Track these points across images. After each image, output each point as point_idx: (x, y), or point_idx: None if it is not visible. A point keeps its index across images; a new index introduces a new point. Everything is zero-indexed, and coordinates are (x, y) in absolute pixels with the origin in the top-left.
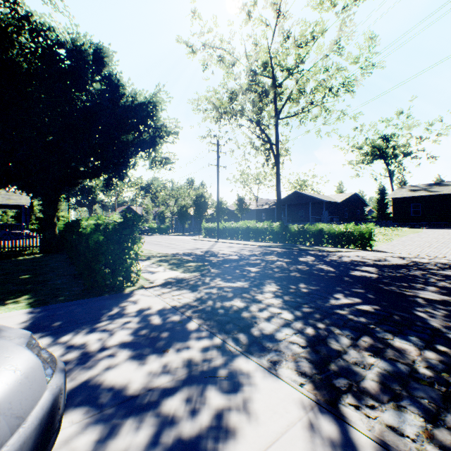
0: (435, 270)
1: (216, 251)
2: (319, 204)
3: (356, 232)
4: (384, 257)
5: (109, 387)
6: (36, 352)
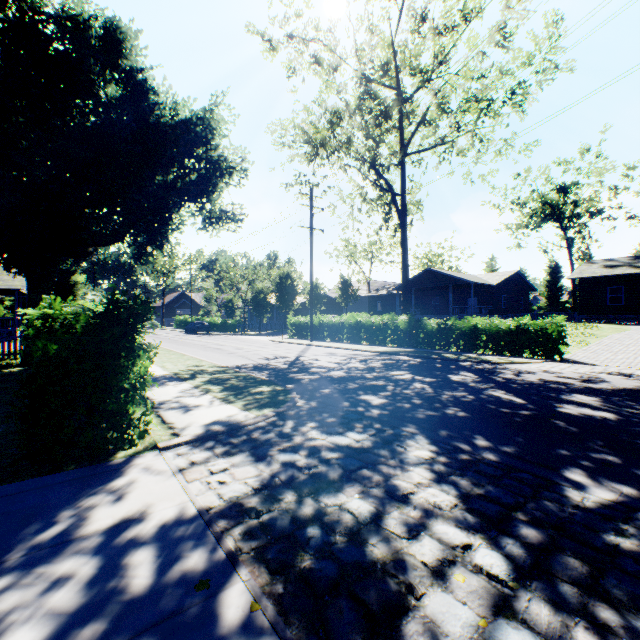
0: None
1: (308, 361)
2: (463, 287)
3: (535, 331)
4: (594, 374)
5: None
6: None
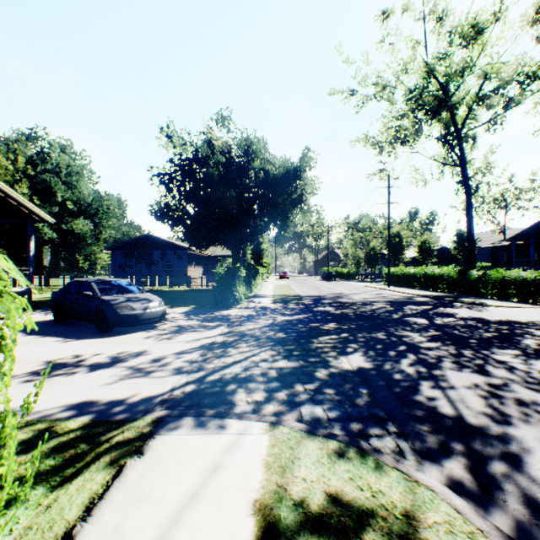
0: (533, 329)
1: (349, 296)
2: None
3: None
4: (539, 315)
5: (183, 323)
6: (161, 303)
